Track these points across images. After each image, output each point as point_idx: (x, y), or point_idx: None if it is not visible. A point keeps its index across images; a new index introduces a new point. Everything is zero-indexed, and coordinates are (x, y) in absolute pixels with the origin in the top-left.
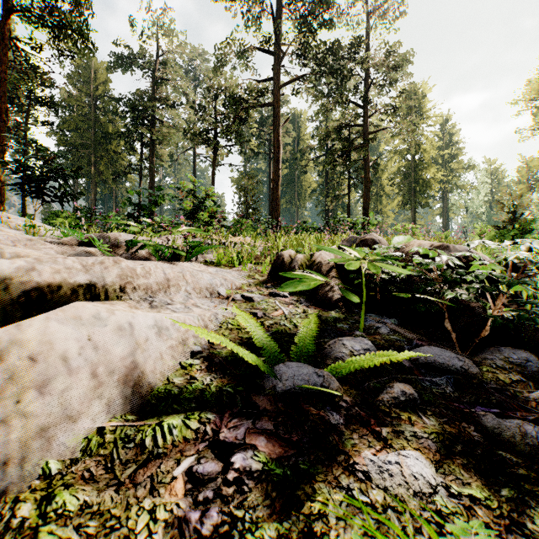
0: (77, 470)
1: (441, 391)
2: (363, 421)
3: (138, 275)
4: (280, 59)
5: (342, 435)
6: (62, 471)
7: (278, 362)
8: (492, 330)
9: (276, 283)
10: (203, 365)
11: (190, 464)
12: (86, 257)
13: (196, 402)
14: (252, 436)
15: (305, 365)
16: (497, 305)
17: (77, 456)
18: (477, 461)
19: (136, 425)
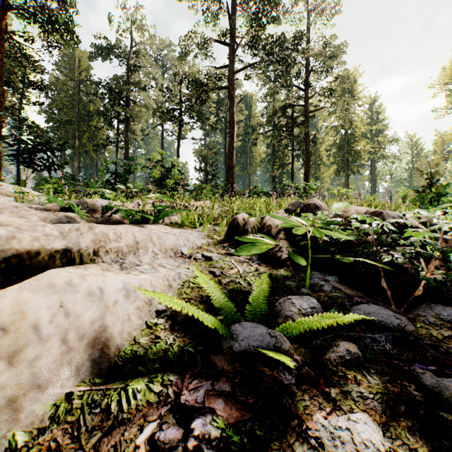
0: (43, 440)
1: (381, 348)
2: (313, 381)
3: (110, 239)
4: (234, 49)
5: (294, 397)
6: (29, 442)
7: (234, 321)
8: (423, 289)
9: (232, 242)
10: (167, 323)
11: (153, 430)
12: (63, 224)
13: (160, 363)
14: (211, 399)
15: (259, 326)
16: (429, 268)
17: (46, 424)
18: (421, 422)
19: (103, 389)
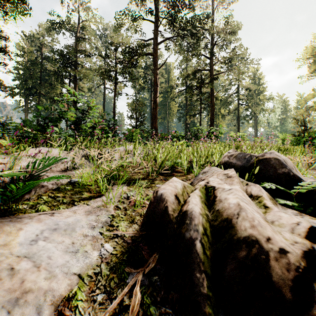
0: None
1: None
2: None
3: None
4: (157, 25)
5: None
6: None
7: None
8: None
9: (153, 254)
10: None
11: None
12: None
13: None
14: None
15: None
16: None
17: None
18: None
19: None
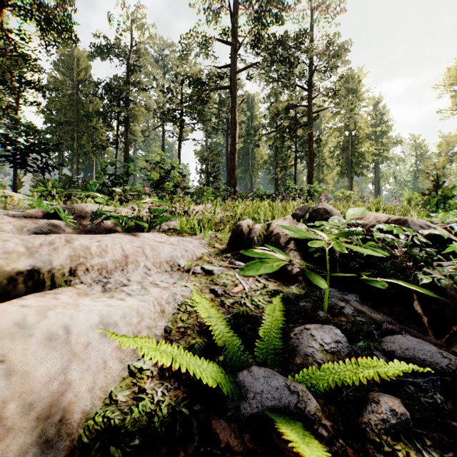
0: None
1: (431, 400)
2: None
3: (93, 254)
4: (236, 48)
5: None
6: None
7: (241, 365)
8: None
9: (235, 252)
10: (155, 367)
11: None
12: (33, 237)
13: (141, 437)
14: None
15: (274, 375)
16: None
17: None
18: None
19: None
